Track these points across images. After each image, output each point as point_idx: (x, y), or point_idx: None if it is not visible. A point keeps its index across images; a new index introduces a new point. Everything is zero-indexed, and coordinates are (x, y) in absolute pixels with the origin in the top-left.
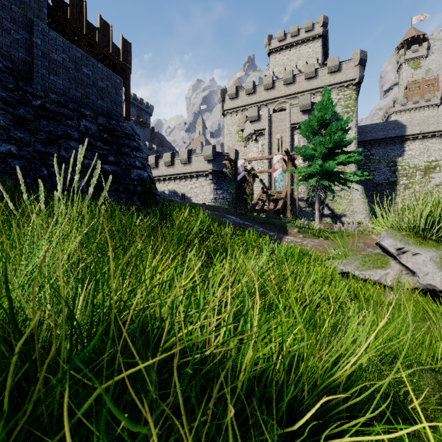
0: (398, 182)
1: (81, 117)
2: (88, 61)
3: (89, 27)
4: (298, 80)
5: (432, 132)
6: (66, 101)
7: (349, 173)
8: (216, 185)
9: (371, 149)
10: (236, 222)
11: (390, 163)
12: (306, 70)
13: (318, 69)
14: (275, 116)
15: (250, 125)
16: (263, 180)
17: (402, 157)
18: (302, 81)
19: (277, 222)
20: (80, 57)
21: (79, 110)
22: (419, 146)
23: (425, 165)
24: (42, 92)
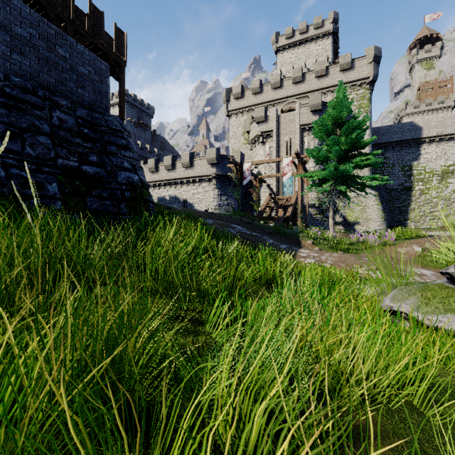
0: (414, 188)
1: (55, 107)
2: (65, 40)
3: (77, 12)
4: (308, 78)
5: (450, 134)
6: (35, 87)
7: (367, 177)
8: (220, 190)
9: (384, 152)
10: (242, 232)
11: (405, 167)
12: (317, 67)
13: (329, 67)
14: (283, 116)
15: (256, 126)
16: (270, 185)
17: (418, 161)
18: (312, 79)
19: (288, 232)
20: (54, 35)
21: (52, 98)
22: (436, 150)
23: (442, 169)
24: (1, 73)
